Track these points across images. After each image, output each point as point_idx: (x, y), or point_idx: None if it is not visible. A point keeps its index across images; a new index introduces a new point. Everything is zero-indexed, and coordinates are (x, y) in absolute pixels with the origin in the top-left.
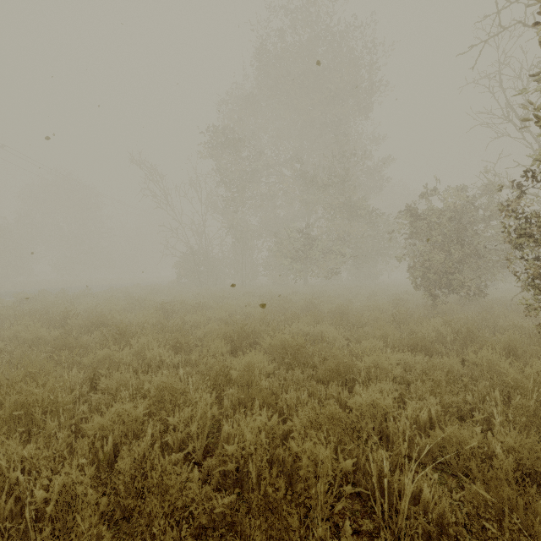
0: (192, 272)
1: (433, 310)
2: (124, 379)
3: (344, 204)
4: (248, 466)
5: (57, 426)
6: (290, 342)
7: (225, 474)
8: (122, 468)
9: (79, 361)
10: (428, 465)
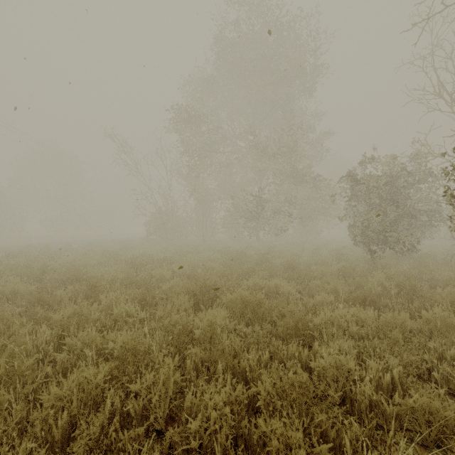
0: (160, 229)
1: (372, 264)
2: (89, 339)
3: (291, 171)
4: (213, 443)
5: (13, 396)
6: (249, 298)
7: (187, 451)
8: (75, 453)
9: (51, 316)
10: (397, 434)
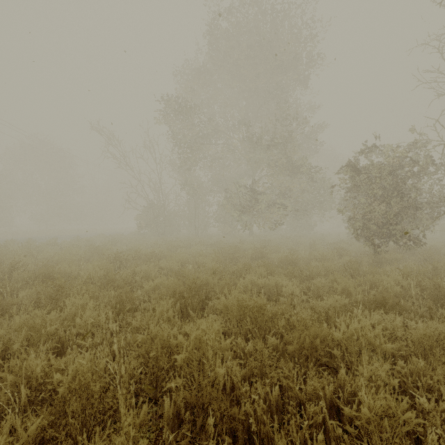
0: (151, 223)
1: (376, 259)
2: (28, 368)
3: (286, 163)
4: None
5: None
6: (248, 303)
7: None
8: None
9: None
10: None
